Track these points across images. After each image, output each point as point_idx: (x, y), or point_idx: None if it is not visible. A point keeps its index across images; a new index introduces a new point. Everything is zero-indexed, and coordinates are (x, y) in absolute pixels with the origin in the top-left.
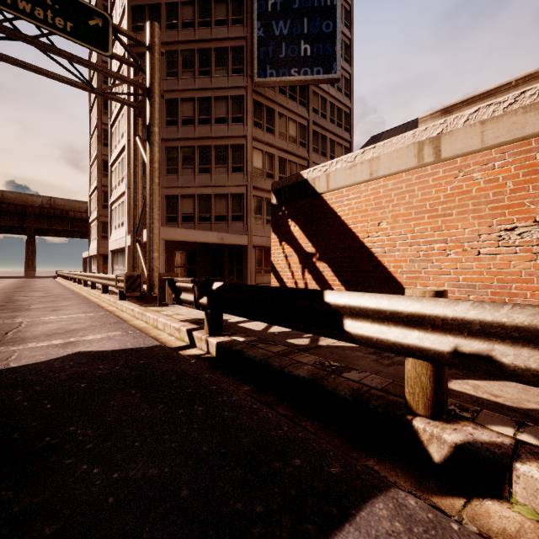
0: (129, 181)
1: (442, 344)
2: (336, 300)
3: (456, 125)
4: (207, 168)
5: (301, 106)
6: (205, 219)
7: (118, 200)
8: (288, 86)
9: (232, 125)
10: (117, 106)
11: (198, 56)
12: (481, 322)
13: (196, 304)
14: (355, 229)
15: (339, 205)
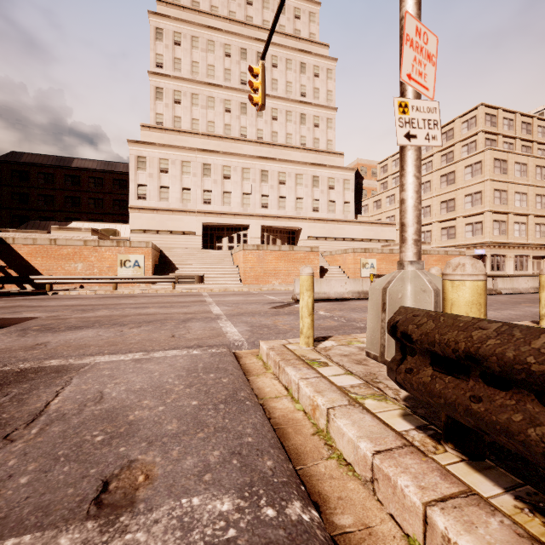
0: None
1: (51, 281)
2: (33, 277)
3: (60, 238)
4: None
5: None
6: None
7: None
8: None
9: None
10: None
11: None
12: (56, 278)
13: None
14: (28, 259)
15: (20, 250)
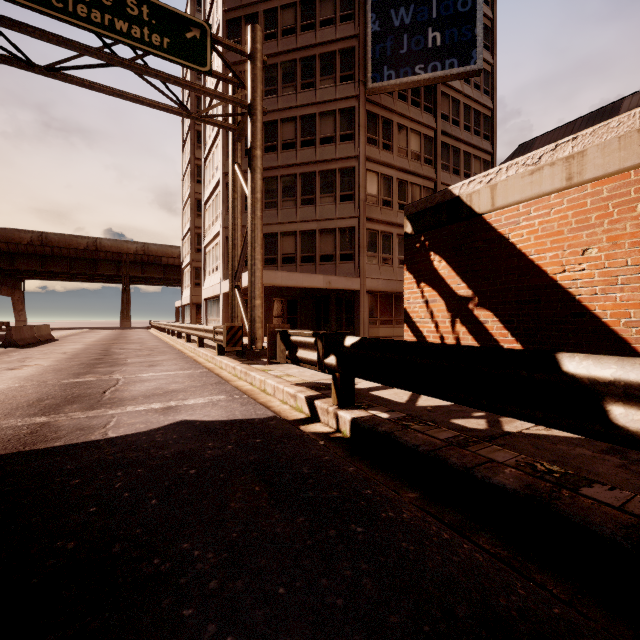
0: (224, 220)
1: None
2: (590, 370)
3: None
4: (311, 198)
5: (426, 113)
6: (308, 260)
7: (212, 242)
8: (409, 89)
9: (340, 144)
10: (211, 137)
11: (300, 66)
12: None
13: (320, 365)
14: (541, 261)
15: (513, 228)
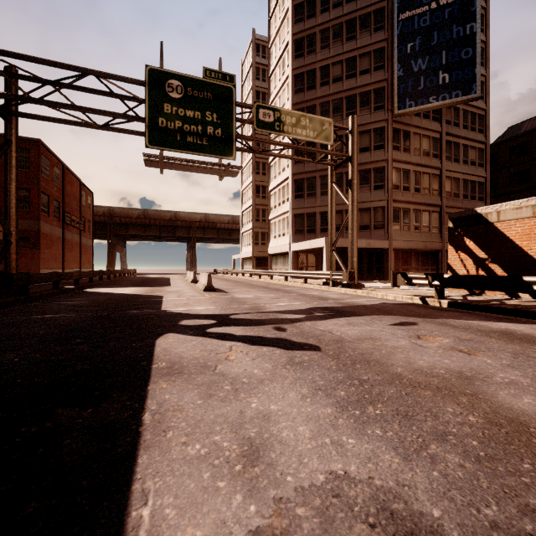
0: (292, 203)
1: None
2: (529, 279)
3: None
4: None
5: (433, 122)
6: None
7: (278, 217)
8: None
9: (374, 152)
10: (277, 147)
11: (345, 102)
12: None
13: (430, 285)
14: (521, 245)
15: (508, 230)
